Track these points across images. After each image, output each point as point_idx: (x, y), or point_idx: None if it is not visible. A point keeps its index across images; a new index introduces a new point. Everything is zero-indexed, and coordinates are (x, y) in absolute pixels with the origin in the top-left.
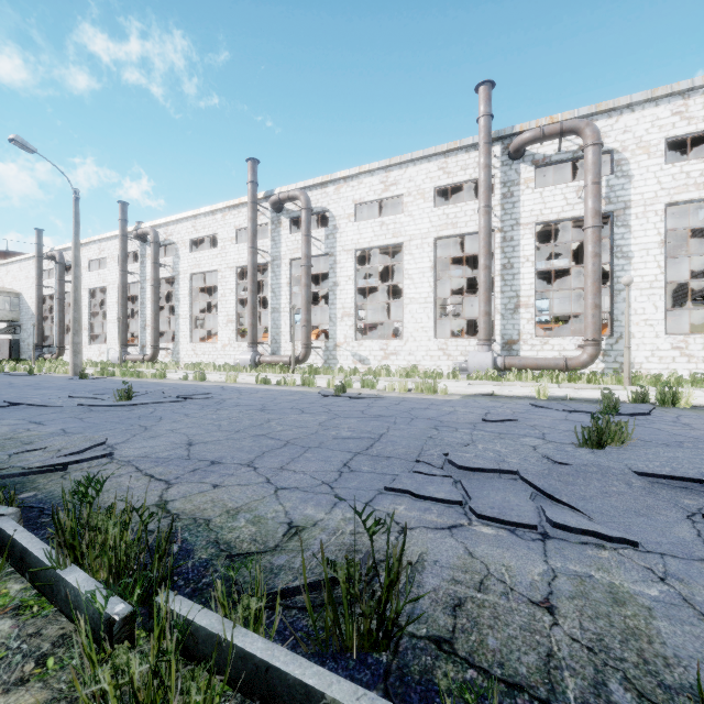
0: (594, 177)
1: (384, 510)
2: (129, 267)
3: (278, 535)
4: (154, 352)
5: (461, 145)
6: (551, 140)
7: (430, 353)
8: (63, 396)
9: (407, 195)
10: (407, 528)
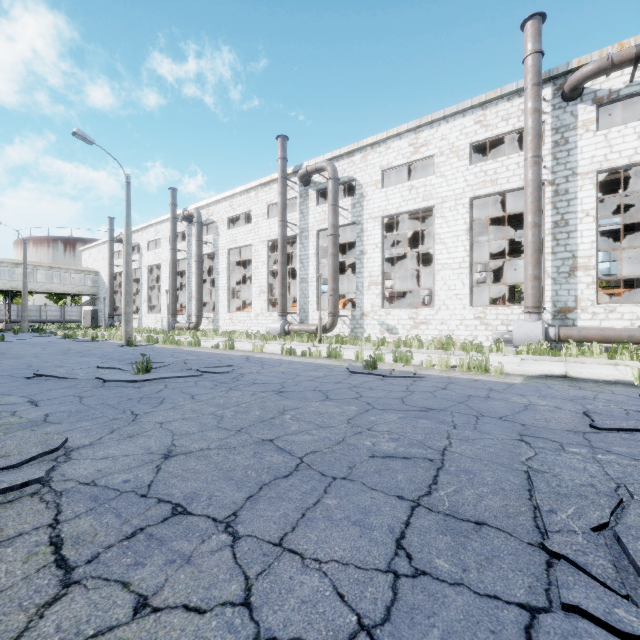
0: None
1: None
2: (178, 246)
3: None
4: (197, 321)
5: (502, 93)
6: (622, 69)
7: (465, 322)
8: (93, 366)
9: (439, 155)
10: None
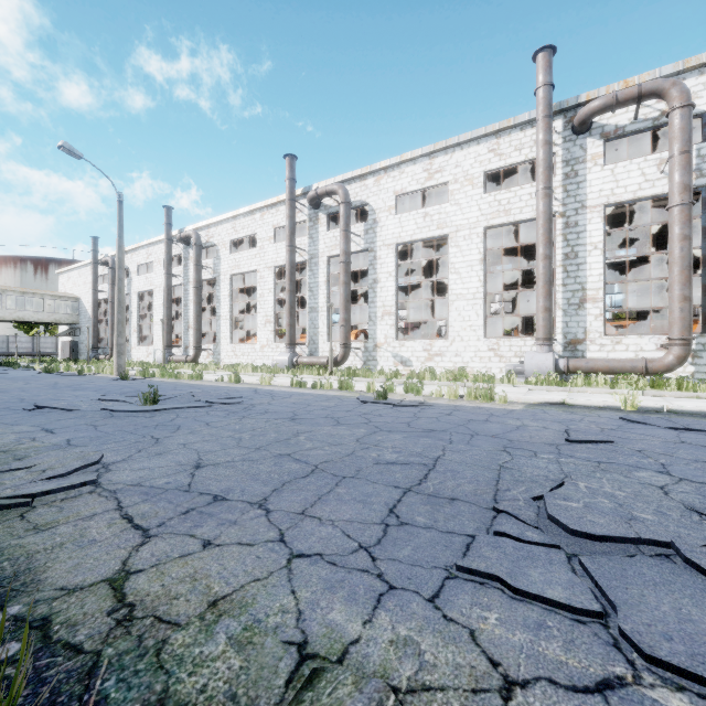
0: (683, 145)
1: (463, 623)
2: (173, 270)
3: (278, 681)
4: (196, 353)
5: (515, 123)
6: (626, 106)
7: (479, 354)
8: (93, 398)
9: (453, 182)
10: (516, 682)
